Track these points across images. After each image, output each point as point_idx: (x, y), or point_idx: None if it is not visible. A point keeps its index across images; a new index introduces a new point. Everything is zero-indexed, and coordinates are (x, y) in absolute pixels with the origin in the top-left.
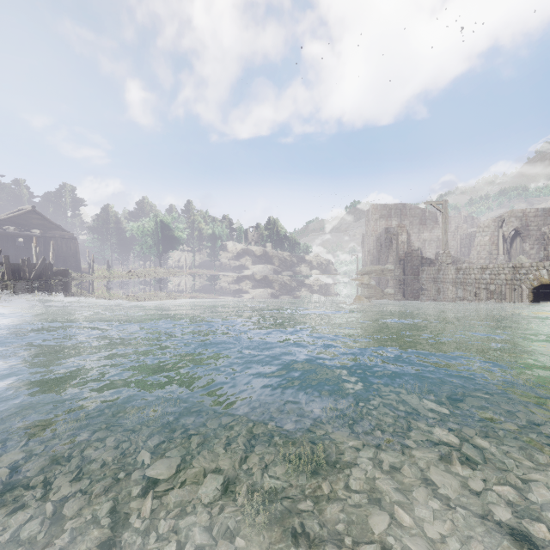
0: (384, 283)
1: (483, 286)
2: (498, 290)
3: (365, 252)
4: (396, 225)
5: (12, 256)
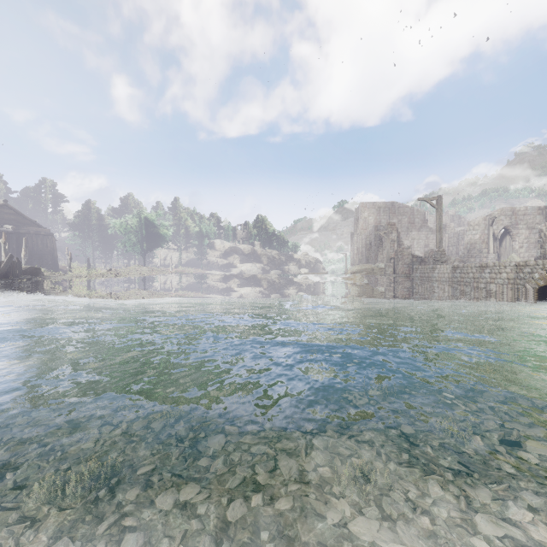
0: (374, 281)
1: (482, 285)
2: (499, 290)
3: (354, 250)
4: (386, 223)
5: None
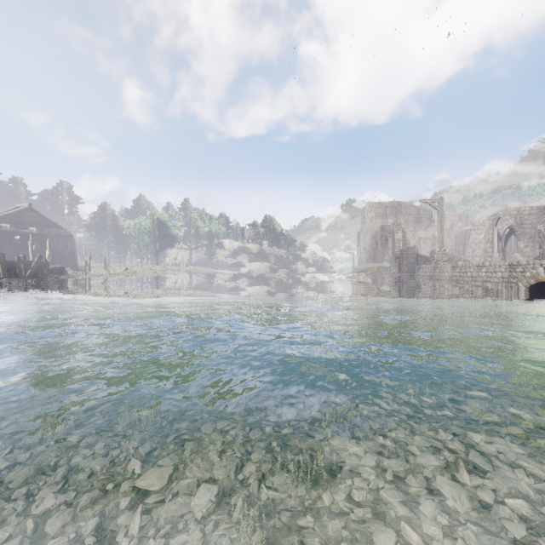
0: (380, 280)
1: (479, 284)
2: (495, 288)
3: (361, 249)
4: (392, 223)
5: (8, 254)
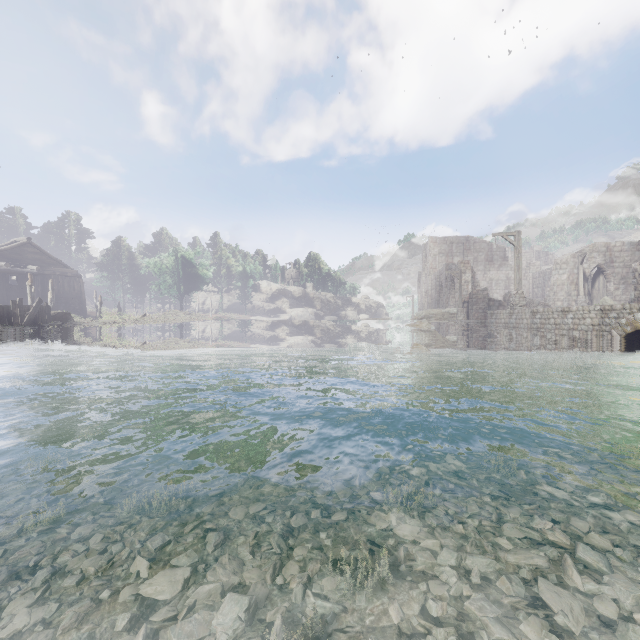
0: (445, 329)
1: (564, 333)
2: (583, 338)
3: (422, 293)
4: (459, 261)
5: (3, 297)
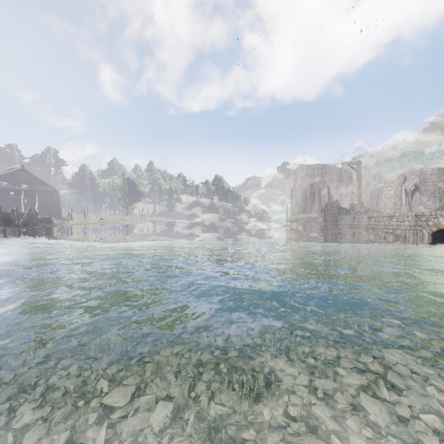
0: (309, 228)
1: (390, 231)
2: (403, 235)
3: (293, 203)
4: (319, 181)
5: (5, 206)
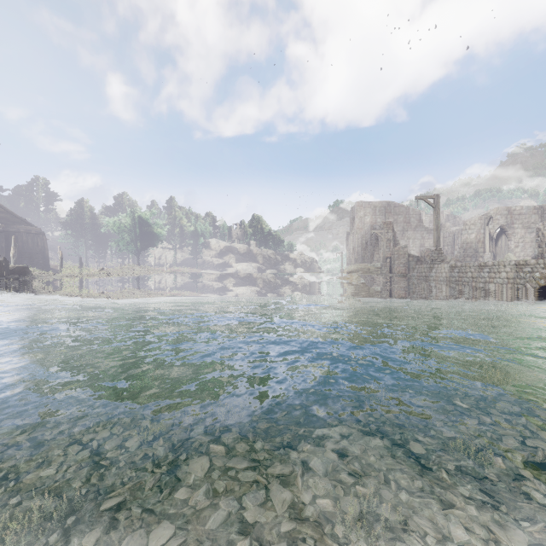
0: (371, 281)
1: (481, 285)
2: (499, 290)
3: (350, 250)
4: (382, 222)
5: None
